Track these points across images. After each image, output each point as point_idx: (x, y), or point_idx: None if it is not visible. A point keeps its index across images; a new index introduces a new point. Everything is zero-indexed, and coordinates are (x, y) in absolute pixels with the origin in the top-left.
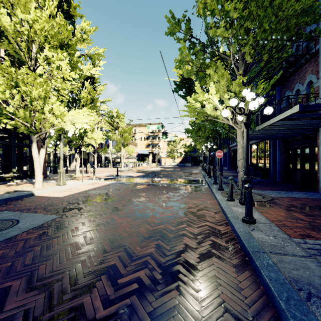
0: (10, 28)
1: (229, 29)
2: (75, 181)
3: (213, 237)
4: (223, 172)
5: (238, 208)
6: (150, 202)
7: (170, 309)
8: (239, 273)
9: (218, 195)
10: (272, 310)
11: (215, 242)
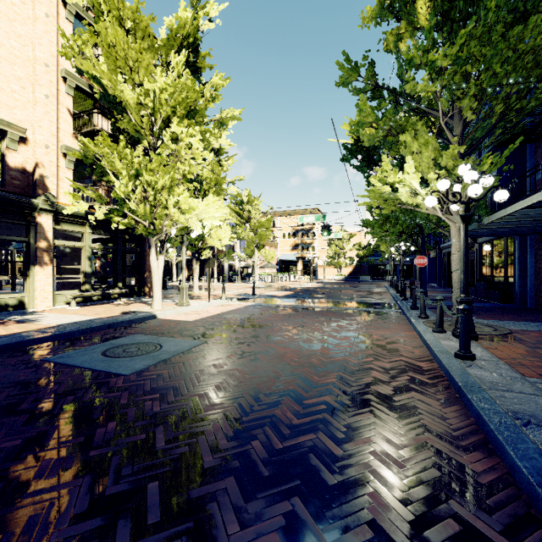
0: (133, 102)
1: (437, 81)
2: (198, 301)
3: (411, 373)
4: (428, 292)
5: (451, 342)
6: (315, 331)
7: (366, 425)
8: (445, 406)
9: (420, 324)
10: (481, 435)
11: (415, 377)
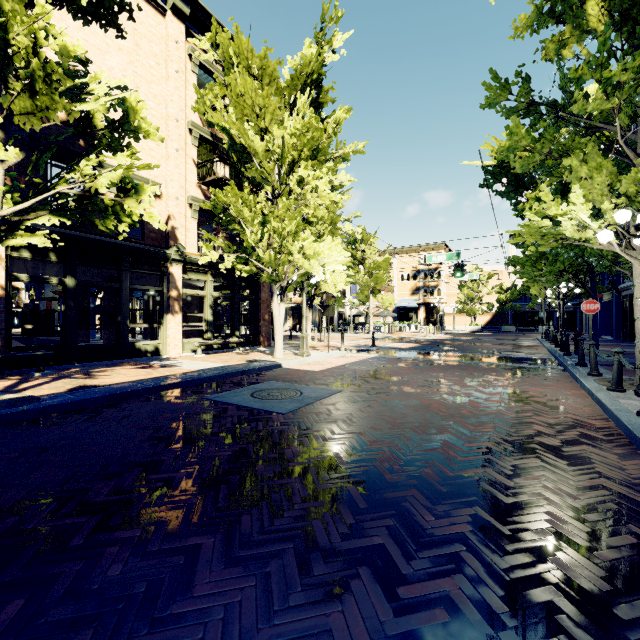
0: (261, 150)
1: (613, 97)
2: (316, 351)
3: (581, 430)
4: (600, 346)
5: (633, 401)
6: (458, 385)
7: (533, 467)
8: (624, 460)
9: (590, 382)
10: None
11: (586, 433)
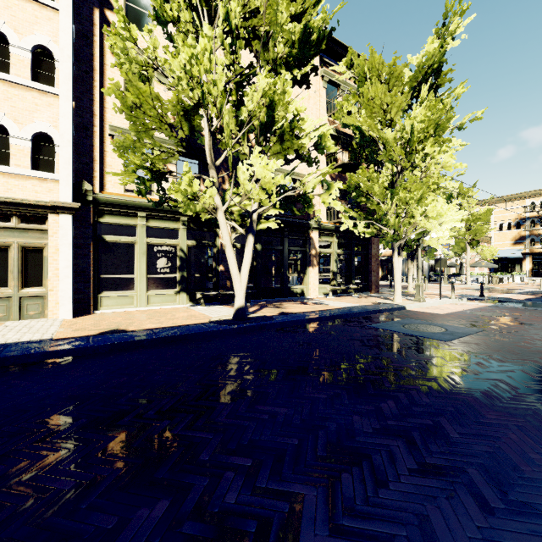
0: (391, 138)
1: None
2: (427, 298)
3: None
4: None
5: None
6: None
7: None
8: None
9: None
10: None
11: None
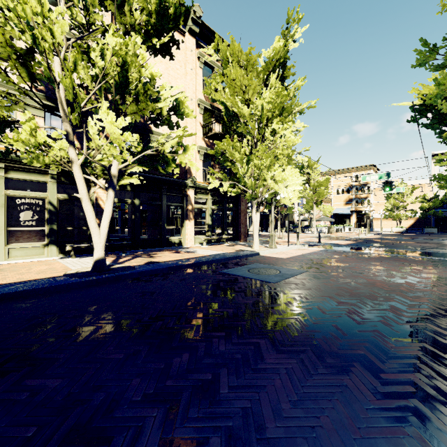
0: (247, 114)
1: None
2: (279, 245)
3: None
4: None
5: None
6: (394, 271)
7: None
8: None
9: None
10: None
11: None
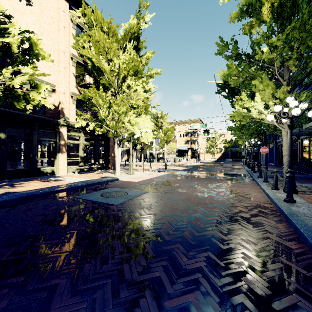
0: (108, 70)
1: (274, 53)
2: (137, 172)
3: (259, 209)
4: (269, 168)
5: (282, 194)
6: (204, 188)
7: (237, 229)
8: (278, 223)
9: (264, 185)
10: (296, 235)
11: (261, 211)
